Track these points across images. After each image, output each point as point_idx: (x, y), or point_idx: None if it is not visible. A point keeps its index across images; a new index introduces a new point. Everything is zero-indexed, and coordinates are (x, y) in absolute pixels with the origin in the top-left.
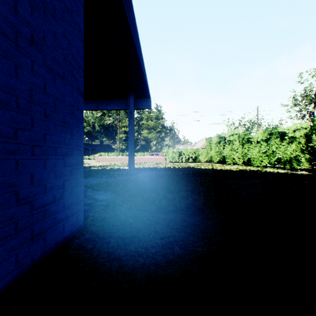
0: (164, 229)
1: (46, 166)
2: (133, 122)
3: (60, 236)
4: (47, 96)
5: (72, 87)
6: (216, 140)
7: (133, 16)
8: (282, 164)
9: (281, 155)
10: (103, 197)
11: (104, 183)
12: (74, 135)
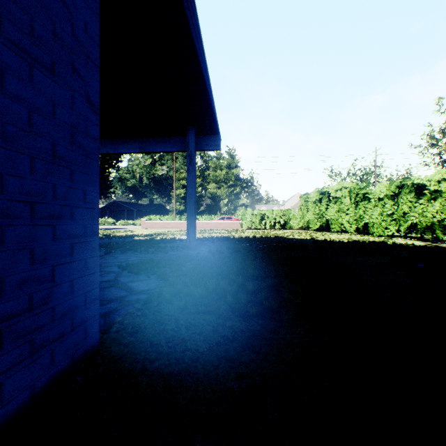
0: (244, 355)
1: (6, 239)
2: (193, 169)
3: (45, 374)
4: (10, 98)
5: (74, 91)
6: (315, 198)
7: (192, 1)
8: (419, 233)
9: (417, 219)
10: (143, 286)
11: (148, 262)
12: (77, 180)
